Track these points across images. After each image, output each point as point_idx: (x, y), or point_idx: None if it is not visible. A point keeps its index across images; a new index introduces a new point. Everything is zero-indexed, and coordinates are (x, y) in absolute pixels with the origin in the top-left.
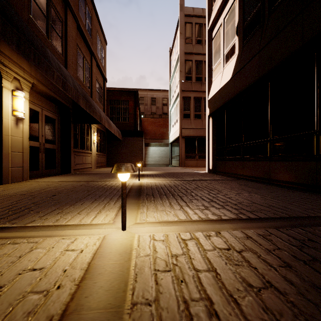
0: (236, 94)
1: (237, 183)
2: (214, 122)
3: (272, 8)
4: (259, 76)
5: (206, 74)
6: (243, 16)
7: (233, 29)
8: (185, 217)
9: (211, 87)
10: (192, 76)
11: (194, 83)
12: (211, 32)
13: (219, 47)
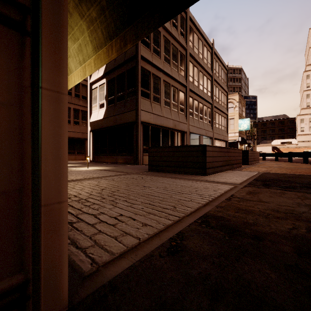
0: (105, 127)
1: (106, 164)
2: (93, 135)
3: (117, 102)
4: (113, 125)
5: (89, 107)
6: (108, 94)
7: (104, 95)
8: (97, 167)
9: (92, 115)
10: (72, 92)
11: (74, 97)
12: (92, 85)
13: (96, 97)
